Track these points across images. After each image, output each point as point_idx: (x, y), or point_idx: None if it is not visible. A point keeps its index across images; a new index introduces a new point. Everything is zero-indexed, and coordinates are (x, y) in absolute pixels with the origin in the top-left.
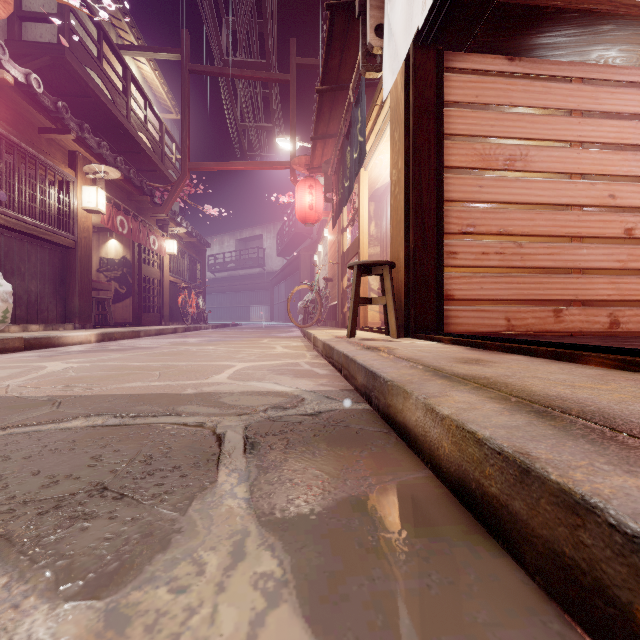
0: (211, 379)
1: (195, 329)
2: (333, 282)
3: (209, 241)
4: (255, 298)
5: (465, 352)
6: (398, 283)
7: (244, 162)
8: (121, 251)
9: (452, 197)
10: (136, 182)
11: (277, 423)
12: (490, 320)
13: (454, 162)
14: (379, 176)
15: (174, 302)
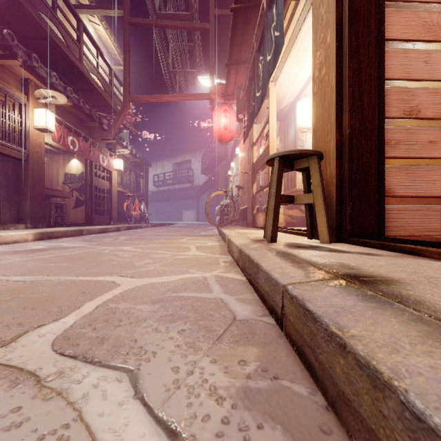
0: (17, 344)
1: (136, 227)
2: (244, 189)
3: (154, 165)
4: (186, 205)
5: None
6: (326, 178)
7: (172, 94)
8: (81, 168)
9: (392, 75)
10: (86, 110)
11: None
12: (438, 221)
13: (395, 33)
14: (286, 93)
15: (122, 207)
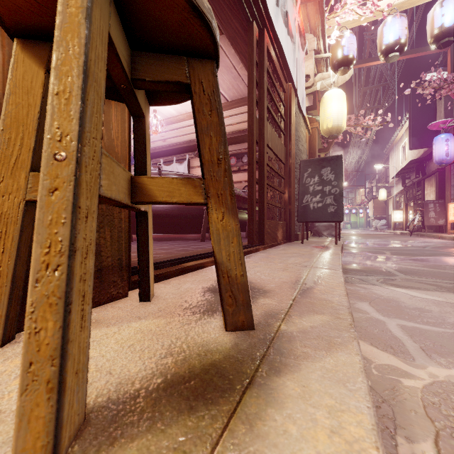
0: None
1: None
2: None
3: None
4: None
5: (264, 257)
6: None
7: None
8: None
9: None
10: None
11: (385, 275)
12: None
13: None
14: None
15: None
